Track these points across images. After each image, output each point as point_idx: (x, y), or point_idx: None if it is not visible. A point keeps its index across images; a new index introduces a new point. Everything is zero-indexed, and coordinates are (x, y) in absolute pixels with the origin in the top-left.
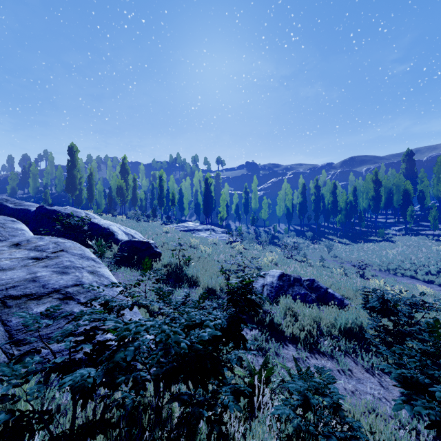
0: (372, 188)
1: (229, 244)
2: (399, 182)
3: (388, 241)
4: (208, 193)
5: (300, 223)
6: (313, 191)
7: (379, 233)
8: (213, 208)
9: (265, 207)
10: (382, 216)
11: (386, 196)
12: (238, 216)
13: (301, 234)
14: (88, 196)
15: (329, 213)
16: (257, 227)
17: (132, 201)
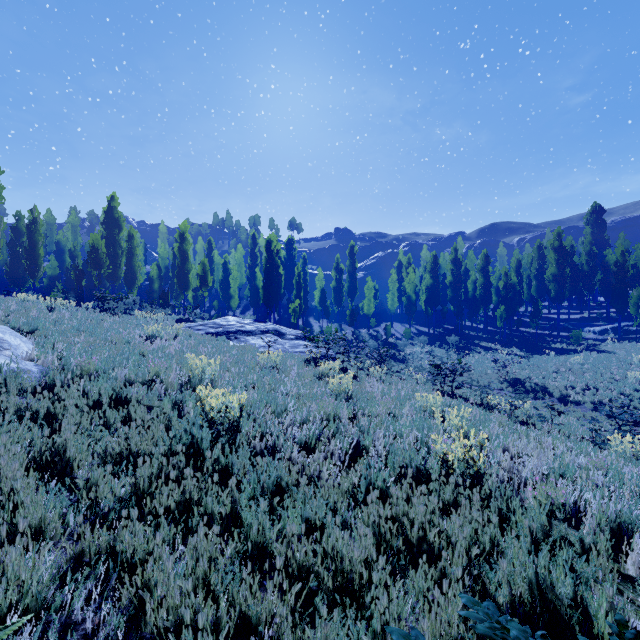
0: (553, 261)
1: (312, 365)
2: (590, 253)
3: (597, 352)
4: (272, 268)
5: (426, 322)
6: (449, 269)
7: (573, 337)
8: (282, 296)
9: (370, 294)
10: (555, 310)
11: (570, 277)
12: (324, 308)
13: (432, 340)
14: (27, 264)
15: (478, 304)
16: (356, 327)
17: (126, 279)
